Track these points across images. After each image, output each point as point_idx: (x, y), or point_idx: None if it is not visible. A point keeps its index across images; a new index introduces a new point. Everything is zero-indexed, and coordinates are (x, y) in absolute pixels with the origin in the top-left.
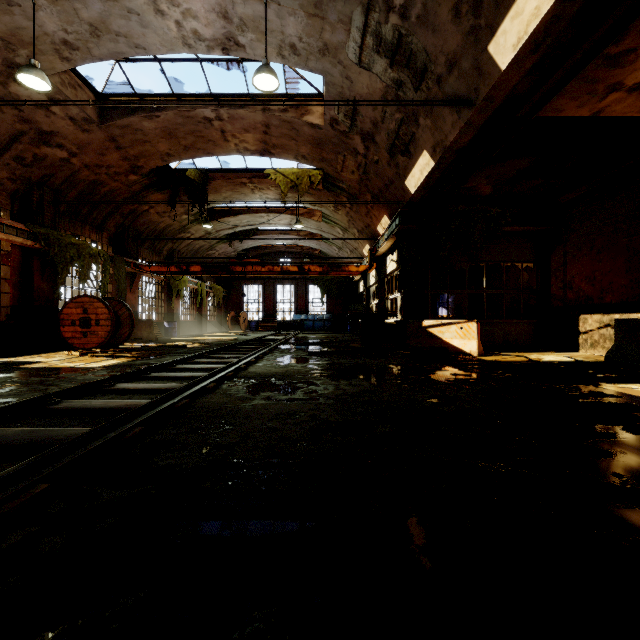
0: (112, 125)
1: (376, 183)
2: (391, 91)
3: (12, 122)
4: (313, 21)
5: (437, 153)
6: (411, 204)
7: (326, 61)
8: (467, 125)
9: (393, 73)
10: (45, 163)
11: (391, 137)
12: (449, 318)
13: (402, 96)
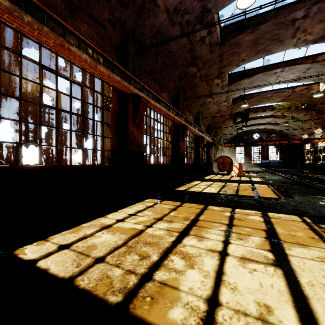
0: (235, 104)
1: None
2: None
3: (216, 111)
4: None
5: None
6: None
7: None
8: None
9: None
10: (214, 118)
11: None
12: None
13: None
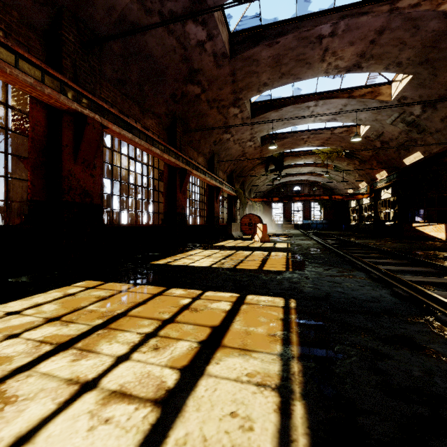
0: (265, 146)
1: (382, 157)
2: (404, 132)
3: (239, 152)
4: (374, 114)
5: (425, 154)
6: (404, 168)
7: (374, 122)
8: (443, 148)
9: (407, 128)
10: (238, 163)
11: (399, 144)
12: (418, 222)
13: (410, 134)
